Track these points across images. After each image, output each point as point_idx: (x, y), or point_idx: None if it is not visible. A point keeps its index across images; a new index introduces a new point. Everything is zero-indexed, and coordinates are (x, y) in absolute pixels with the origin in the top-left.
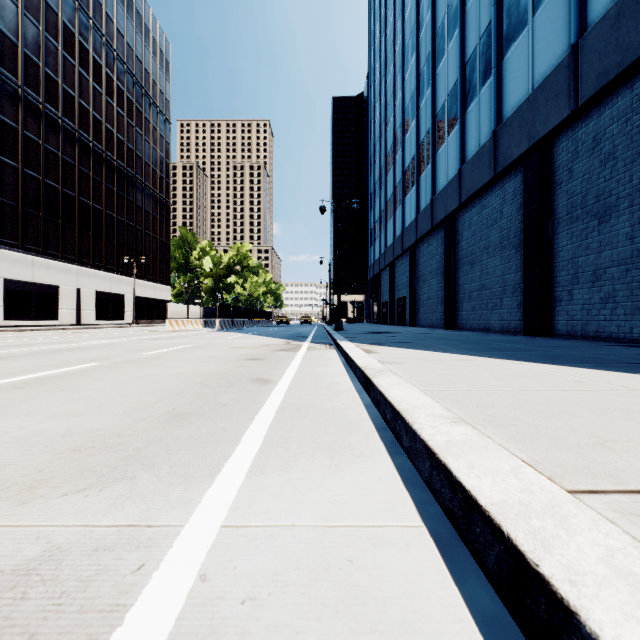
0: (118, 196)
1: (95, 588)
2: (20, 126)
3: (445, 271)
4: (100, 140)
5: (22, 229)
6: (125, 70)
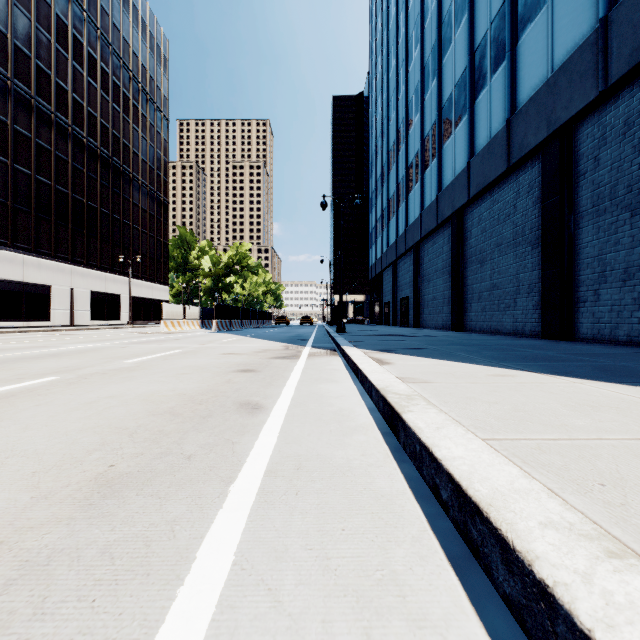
0: (114, 194)
1: None
2: (10, 120)
3: (452, 270)
4: (95, 136)
5: (12, 227)
6: (121, 65)
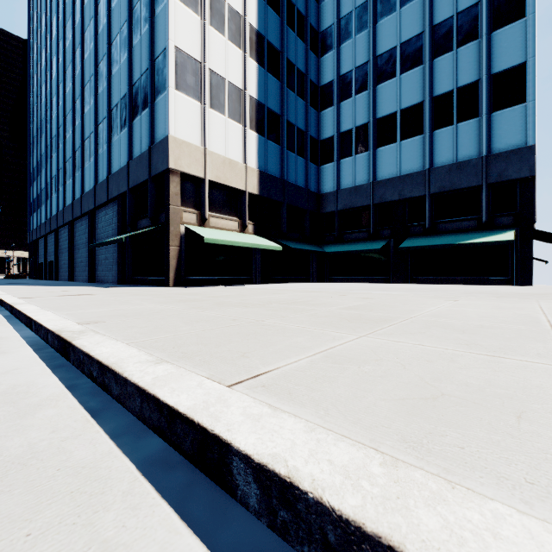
0: None
1: None
2: None
3: (69, 250)
4: None
5: None
6: None
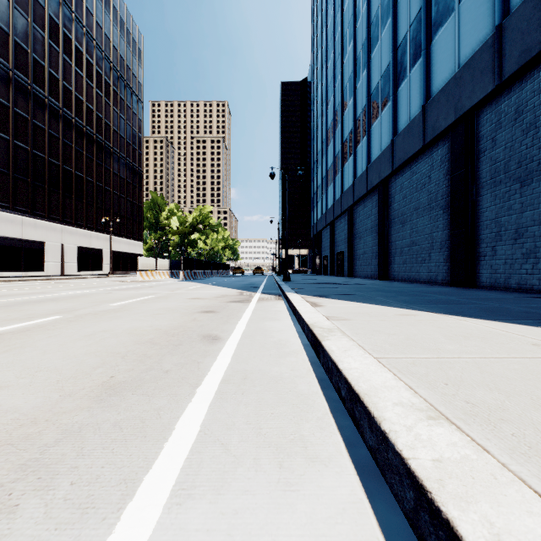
0: (97, 165)
1: None
2: (11, 104)
3: (379, 229)
4: (81, 117)
5: (13, 193)
6: (103, 57)
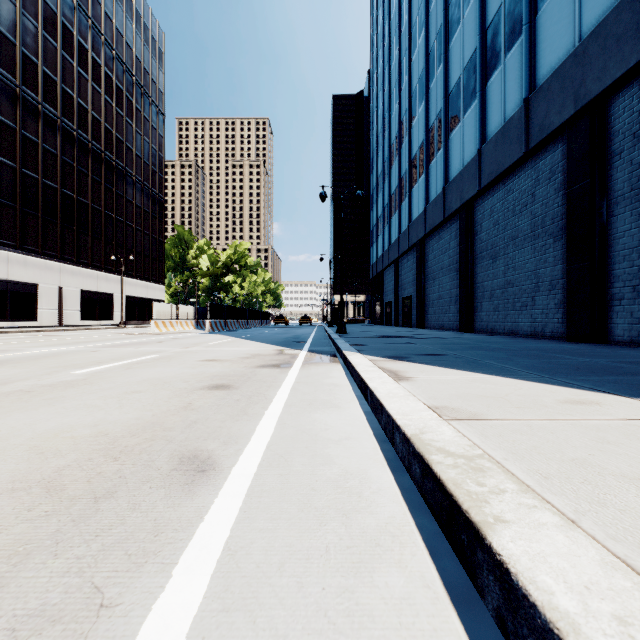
0: (106, 189)
1: None
2: None
3: (460, 267)
4: (86, 129)
5: None
6: (114, 56)
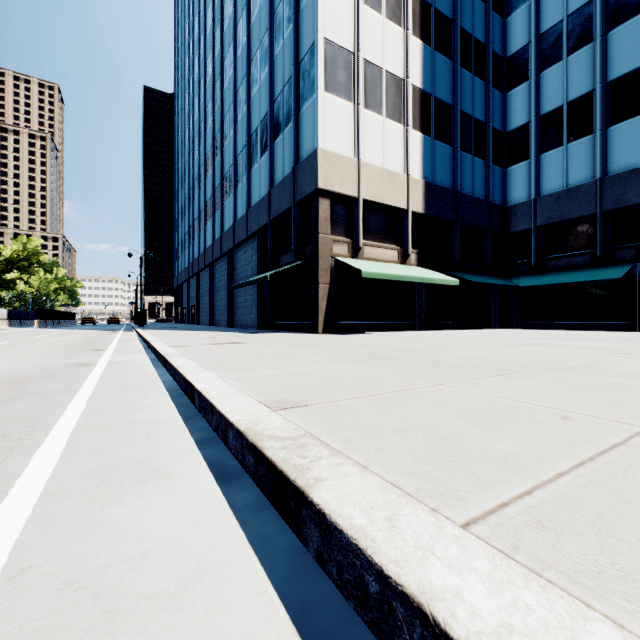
0: None
1: (113, 337)
2: None
3: (209, 293)
4: None
5: None
6: None
